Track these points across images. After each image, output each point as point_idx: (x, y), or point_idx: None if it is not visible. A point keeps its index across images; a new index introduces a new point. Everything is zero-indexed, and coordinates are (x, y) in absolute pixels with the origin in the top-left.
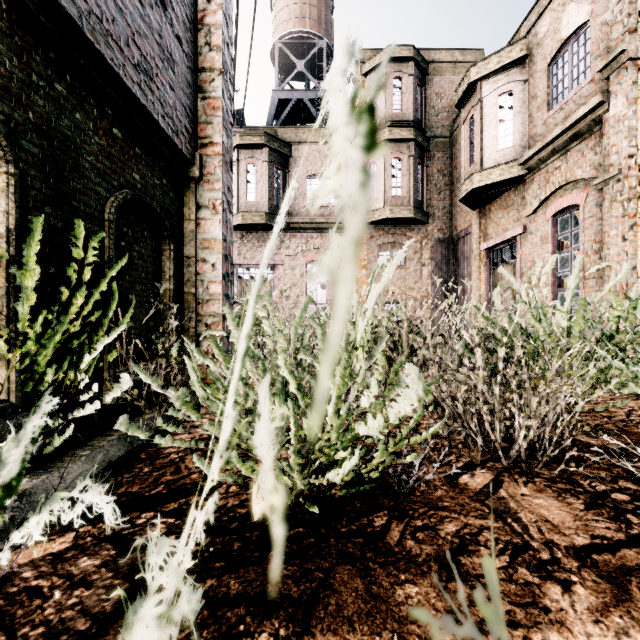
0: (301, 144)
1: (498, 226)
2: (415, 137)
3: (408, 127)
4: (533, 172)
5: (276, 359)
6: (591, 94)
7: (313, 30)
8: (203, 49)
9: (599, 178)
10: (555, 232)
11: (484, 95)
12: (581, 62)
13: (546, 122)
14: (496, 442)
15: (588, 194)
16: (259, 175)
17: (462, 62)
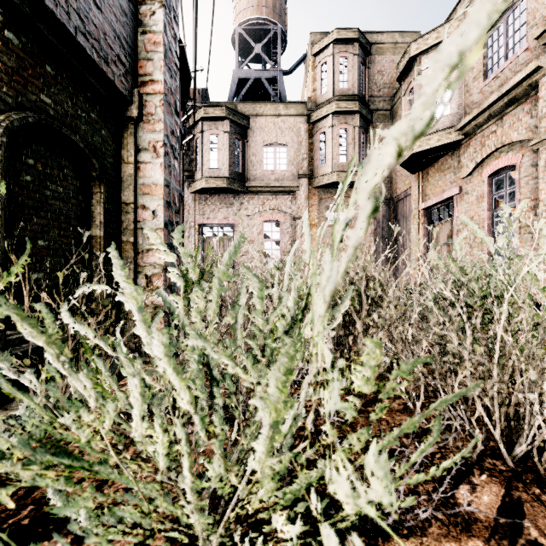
0: (258, 117)
1: (435, 188)
2: (359, 110)
3: (353, 101)
4: (469, 137)
5: (189, 327)
6: (527, 61)
7: (269, 17)
8: None
9: (536, 139)
10: (490, 191)
11: (423, 68)
12: (516, 32)
13: (482, 90)
14: (497, 433)
15: (523, 155)
16: (221, 144)
17: (401, 43)
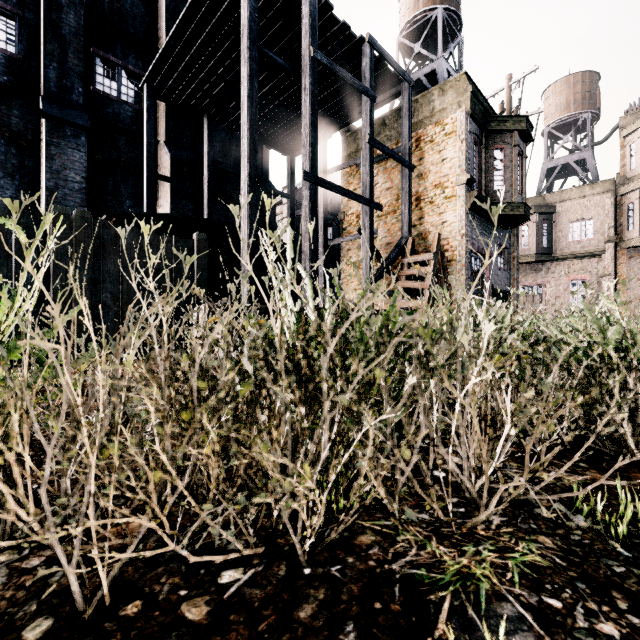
0: (564, 202)
1: None
2: None
3: None
4: None
5: None
6: None
7: (577, 110)
8: (512, 268)
9: None
10: None
11: None
12: None
13: None
14: None
15: None
16: (530, 231)
17: None
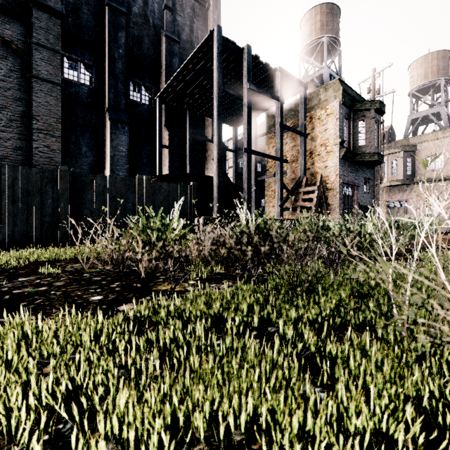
0: (422, 143)
1: None
2: None
3: None
4: None
5: None
6: None
7: (433, 78)
8: (375, 191)
9: None
10: None
11: None
12: None
13: None
14: None
15: None
16: (398, 164)
17: None
